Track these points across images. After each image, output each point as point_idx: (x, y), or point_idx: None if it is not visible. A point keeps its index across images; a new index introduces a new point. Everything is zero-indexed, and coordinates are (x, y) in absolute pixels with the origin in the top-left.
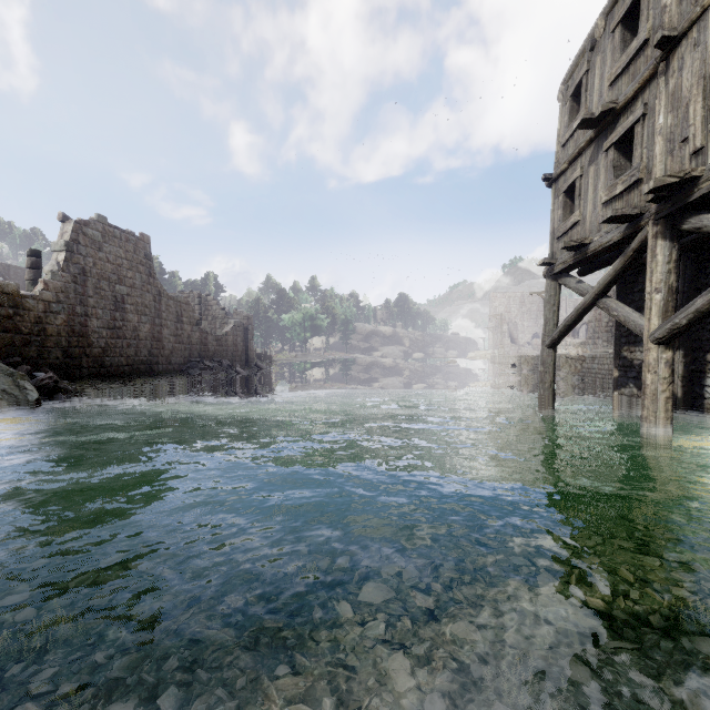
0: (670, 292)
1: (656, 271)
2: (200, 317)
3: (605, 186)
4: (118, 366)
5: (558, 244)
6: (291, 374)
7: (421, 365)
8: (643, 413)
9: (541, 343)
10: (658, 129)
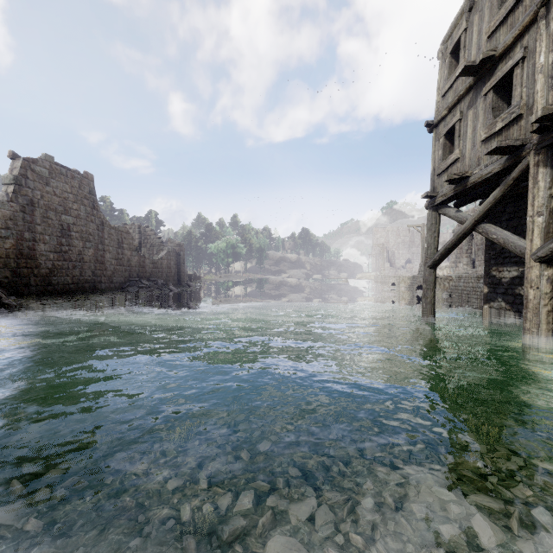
0: (551, 215)
1: (538, 196)
2: (140, 245)
3: (484, 126)
4: (64, 284)
5: (439, 180)
6: (215, 291)
7: (319, 284)
8: (526, 325)
9: (424, 264)
10: (539, 67)
